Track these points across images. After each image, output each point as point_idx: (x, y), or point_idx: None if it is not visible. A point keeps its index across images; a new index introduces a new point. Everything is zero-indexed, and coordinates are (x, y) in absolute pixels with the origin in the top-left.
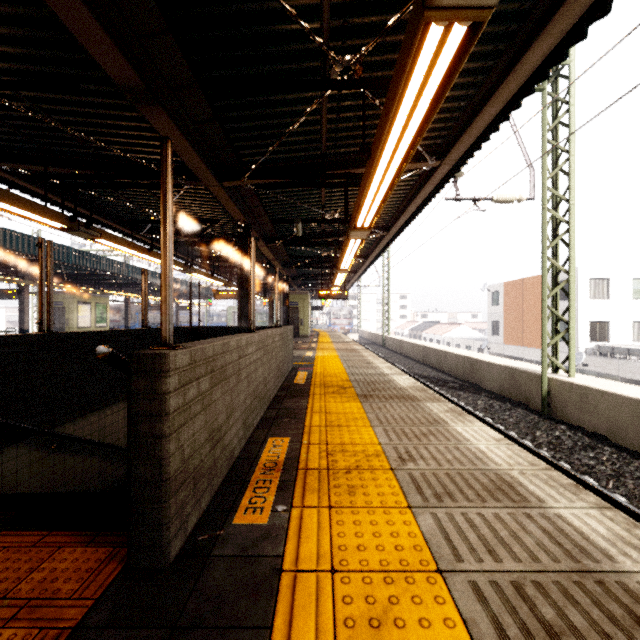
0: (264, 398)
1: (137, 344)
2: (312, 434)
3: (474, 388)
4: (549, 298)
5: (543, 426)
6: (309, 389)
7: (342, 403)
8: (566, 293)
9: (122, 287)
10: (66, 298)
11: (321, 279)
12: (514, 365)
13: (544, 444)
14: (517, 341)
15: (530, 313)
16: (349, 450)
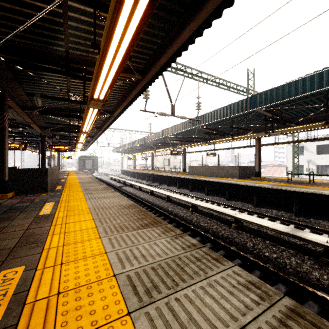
0: None
1: None
2: None
3: None
4: None
5: None
6: None
7: None
8: None
9: None
10: None
11: None
12: None
13: None
14: None
15: None
16: None
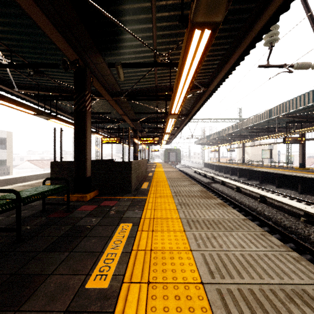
0: None
1: None
2: None
3: None
4: None
5: None
6: None
7: None
8: None
9: None
10: None
11: None
12: None
13: None
14: None
15: None
16: None
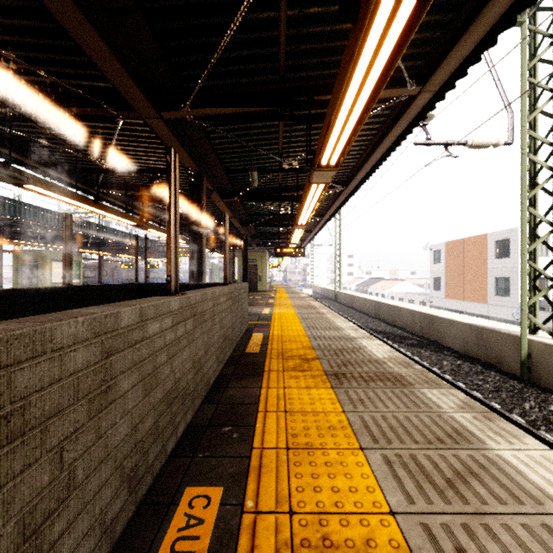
0: (196, 389)
1: (52, 305)
2: (264, 474)
3: (434, 345)
4: (490, 256)
5: (530, 396)
6: (264, 362)
7: (308, 389)
8: (548, 246)
9: (95, 246)
10: (40, 256)
11: (278, 237)
12: (480, 323)
13: (540, 421)
14: (458, 296)
15: (471, 270)
16: (337, 540)
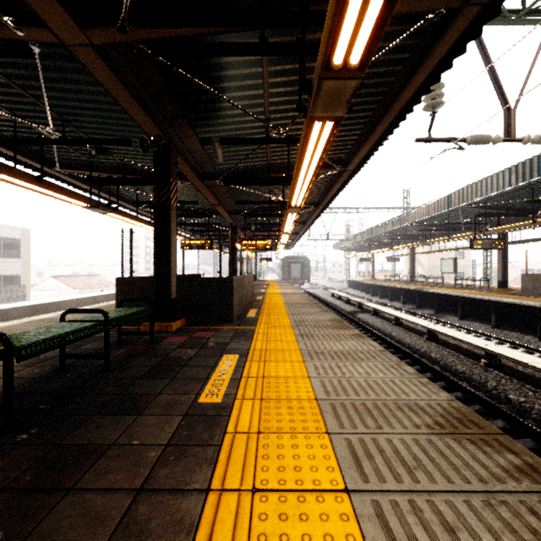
0: None
1: None
2: None
3: None
4: None
5: None
6: None
7: None
8: None
9: None
10: None
11: None
12: None
13: None
14: None
15: None
16: None
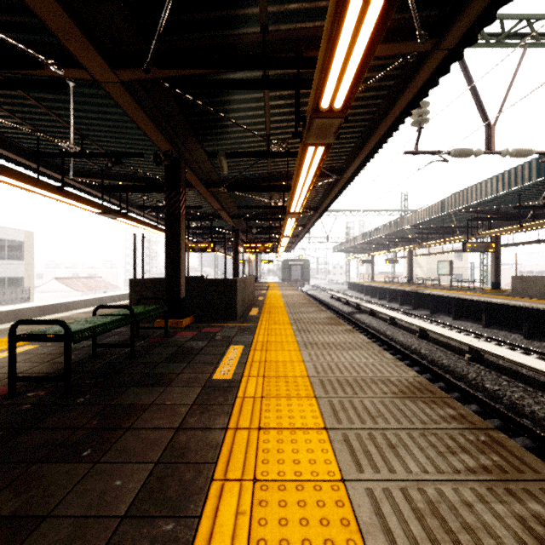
0: None
1: None
2: None
3: None
4: None
5: None
6: None
7: None
8: None
9: None
10: None
11: None
12: None
13: None
14: None
15: None
16: None
